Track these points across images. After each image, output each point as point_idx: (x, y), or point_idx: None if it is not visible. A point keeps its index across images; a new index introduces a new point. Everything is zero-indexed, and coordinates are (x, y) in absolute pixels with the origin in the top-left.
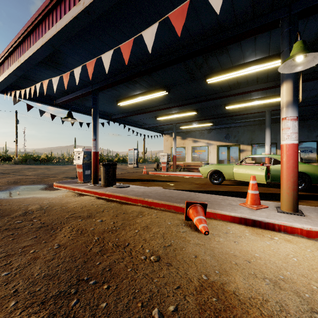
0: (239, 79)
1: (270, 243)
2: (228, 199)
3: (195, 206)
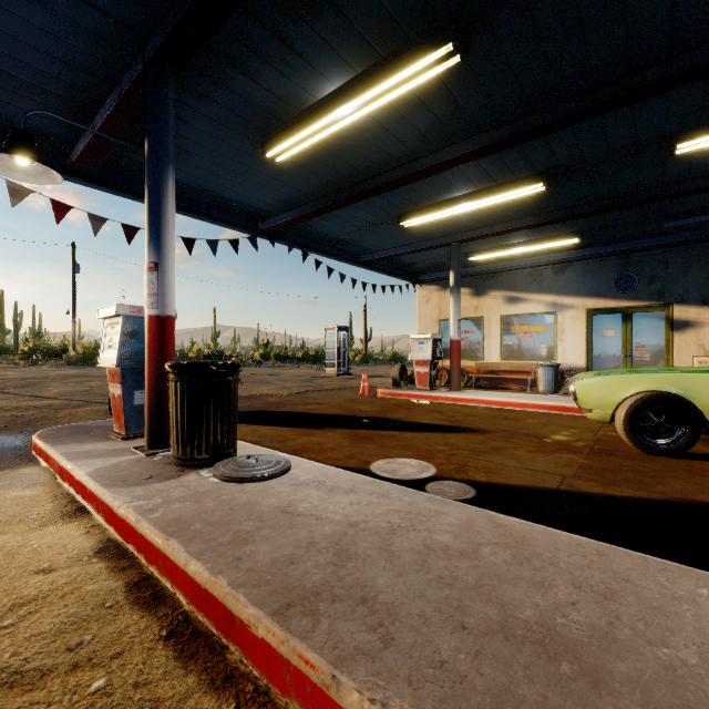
0: None
1: None
2: None
3: None
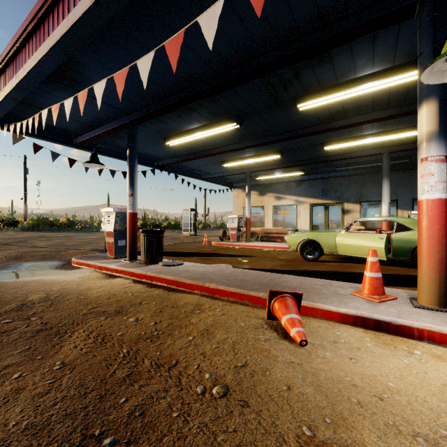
0: (346, 104)
1: (409, 361)
2: (333, 285)
3: (283, 298)
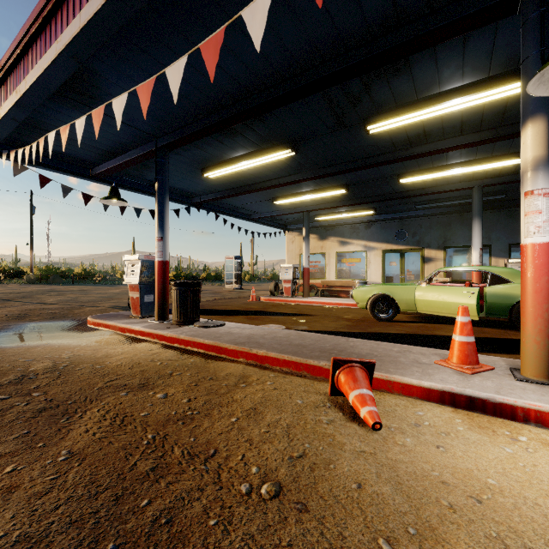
0: (428, 126)
1: (513, 450)
2: (412, 351)
3: (350, 369)
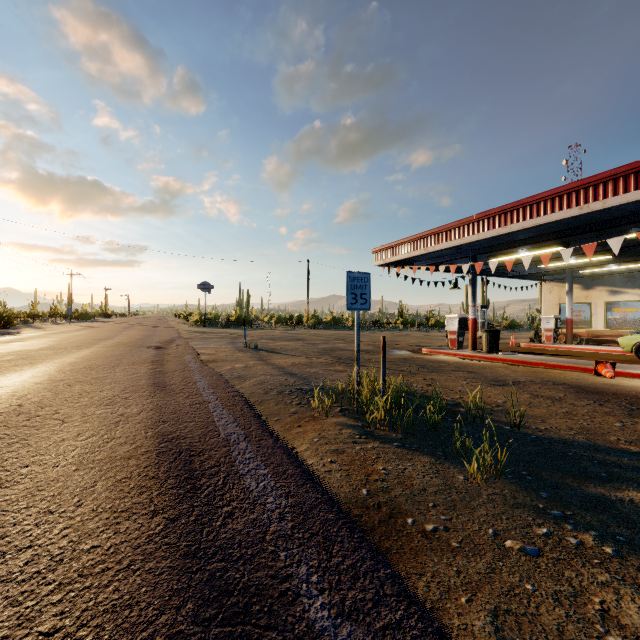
0: None
1: None
2: None
3: (603, 364)
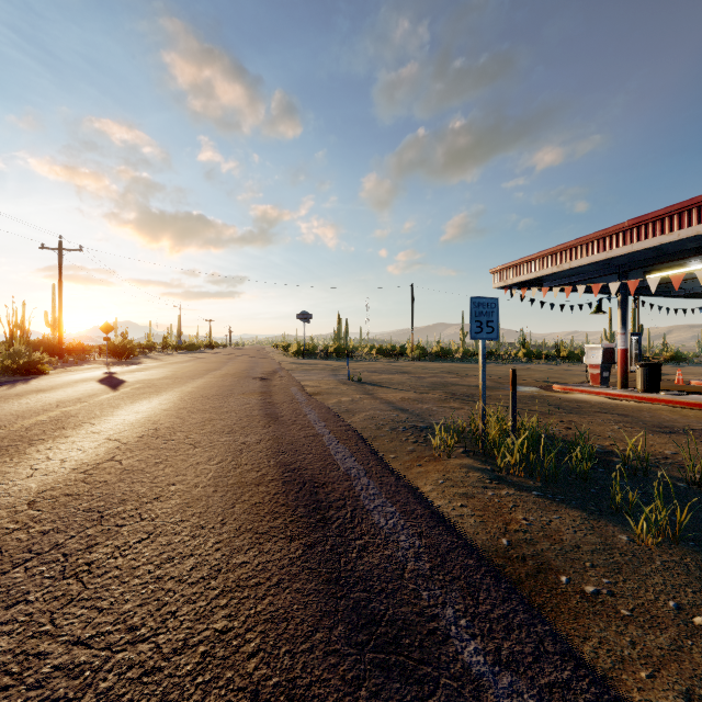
0: None
1: None
2: None
3: None
